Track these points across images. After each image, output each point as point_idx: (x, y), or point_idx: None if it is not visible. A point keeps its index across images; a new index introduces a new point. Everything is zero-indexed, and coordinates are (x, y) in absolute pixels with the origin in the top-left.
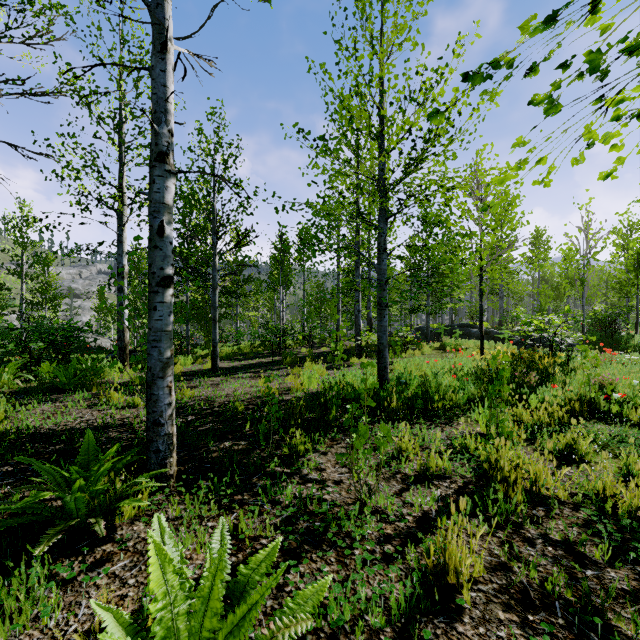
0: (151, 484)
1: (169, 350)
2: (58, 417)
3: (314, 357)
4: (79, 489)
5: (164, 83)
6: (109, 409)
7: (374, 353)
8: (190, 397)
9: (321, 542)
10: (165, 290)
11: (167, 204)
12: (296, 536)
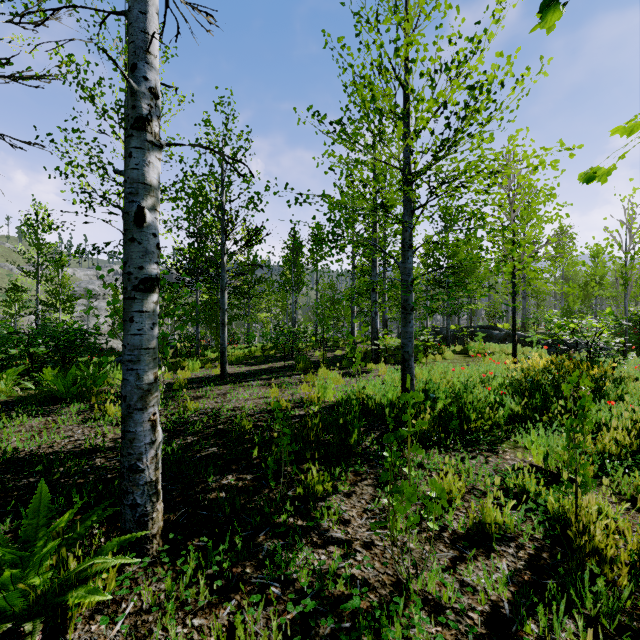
0: (119, 560)
1: (151, 373)
2: (43, 437)
3: (328, 362)
4: (12, 577)
5: (144, 29)
6: (103, 425)
7: (392, 358)
8: (194, 410)
9: None
10: (145, 296)
11: (148, 185)
12: None
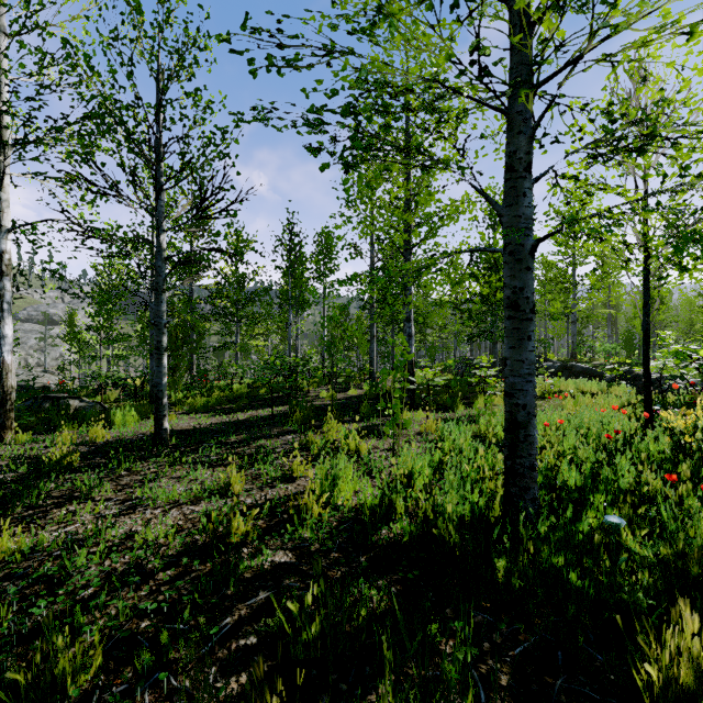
0: None
1: None
2: None
3: (339, 407)
4: None
5: None
6: None
7: (433, 401)
8: (10, 556)
9: None
10: None
11: None
12: None
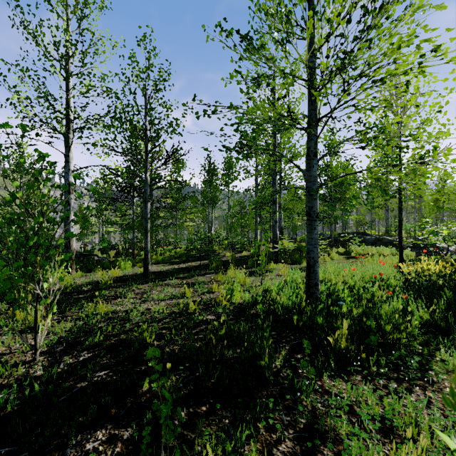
0: None
1: None
2: None
3: (236, 261)
4: None
5: None
6: (4, 334)
7: (289, 258)
8: (106, 313)
9: None
10: None
11: None
12: None
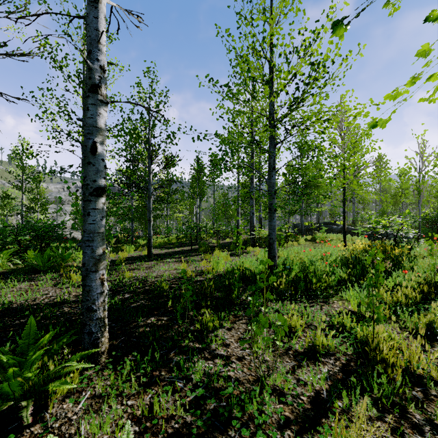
0: (81, 365)
1: (101, 248)
2: (29, 294)
3: (221, 246)
4: (14, 374)
5: (96, 28)
6: (69, 287)
7: (264, 243)
8: (129, 277)
9: (226, 426)
10: (97, 199)
11: (99, 128)
12: (204, 418)
